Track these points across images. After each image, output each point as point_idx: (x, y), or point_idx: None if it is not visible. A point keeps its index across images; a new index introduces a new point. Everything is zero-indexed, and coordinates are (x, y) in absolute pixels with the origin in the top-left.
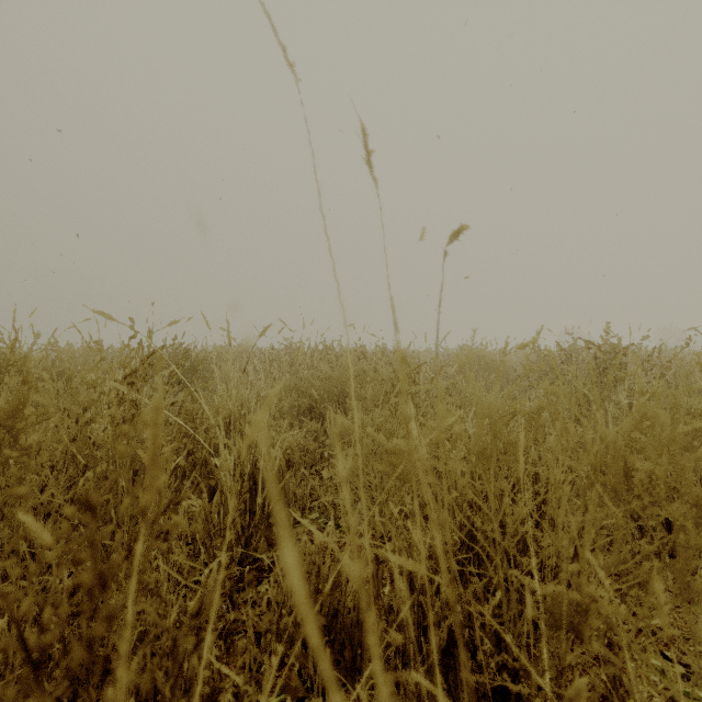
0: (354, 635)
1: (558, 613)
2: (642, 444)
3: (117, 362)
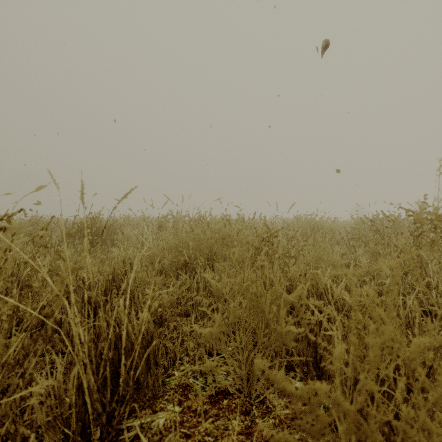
0: None
1: None
2: None
3: None
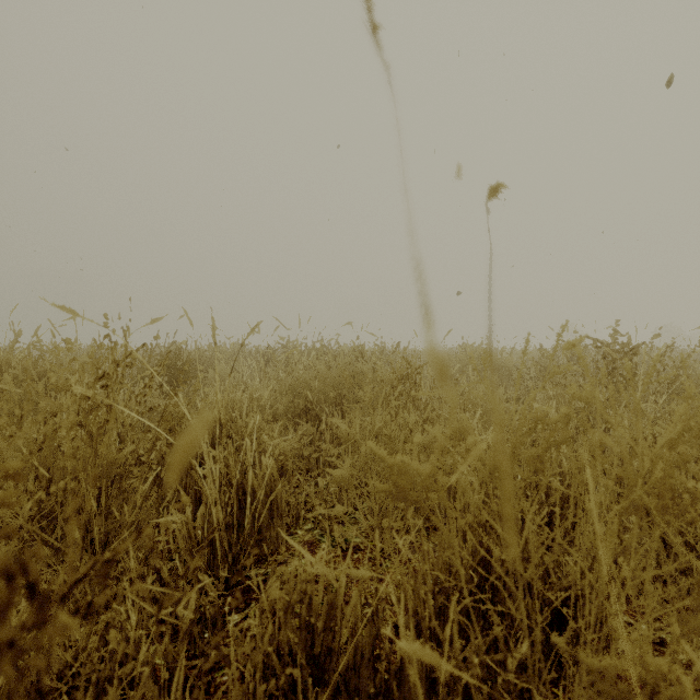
0: (351, 679)
1: (614, 690)
2: (685, 459)
3: (89, 363)
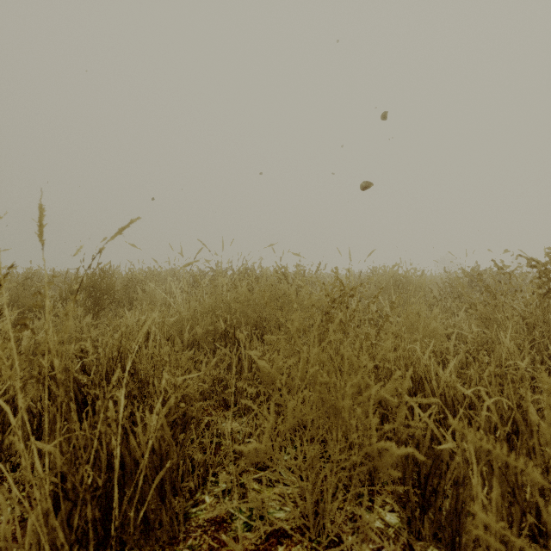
0: None
1: None
2: None
3: None
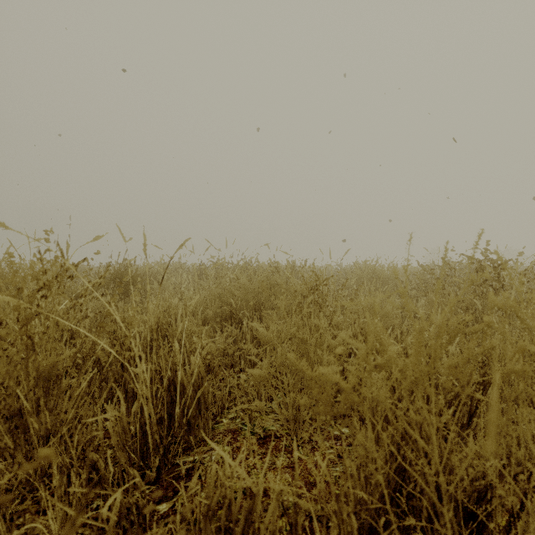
0: None
1: None
2: None
3: (28, 274)
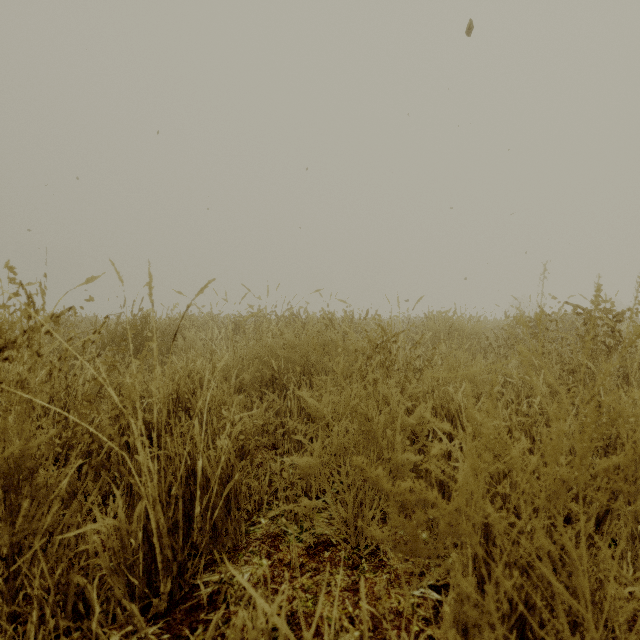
0: None
1: None
2: None
3: None
